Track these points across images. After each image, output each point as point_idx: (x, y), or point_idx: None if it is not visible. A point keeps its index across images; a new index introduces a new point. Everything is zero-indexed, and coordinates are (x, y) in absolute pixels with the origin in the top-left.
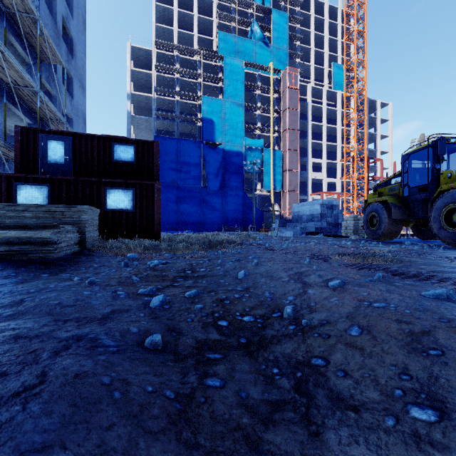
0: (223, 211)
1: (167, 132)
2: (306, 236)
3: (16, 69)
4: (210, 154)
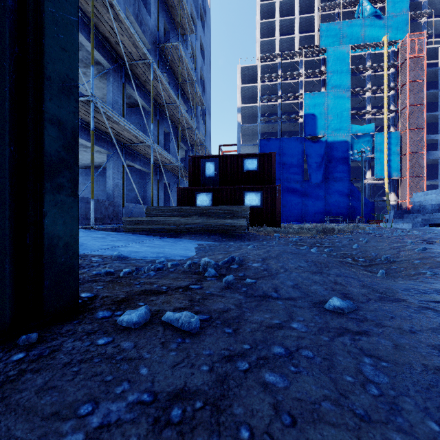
0: (326, 203)
1: (270, 134)
2: (428, 228)
3: (186, 120)
4: (312, 148)
